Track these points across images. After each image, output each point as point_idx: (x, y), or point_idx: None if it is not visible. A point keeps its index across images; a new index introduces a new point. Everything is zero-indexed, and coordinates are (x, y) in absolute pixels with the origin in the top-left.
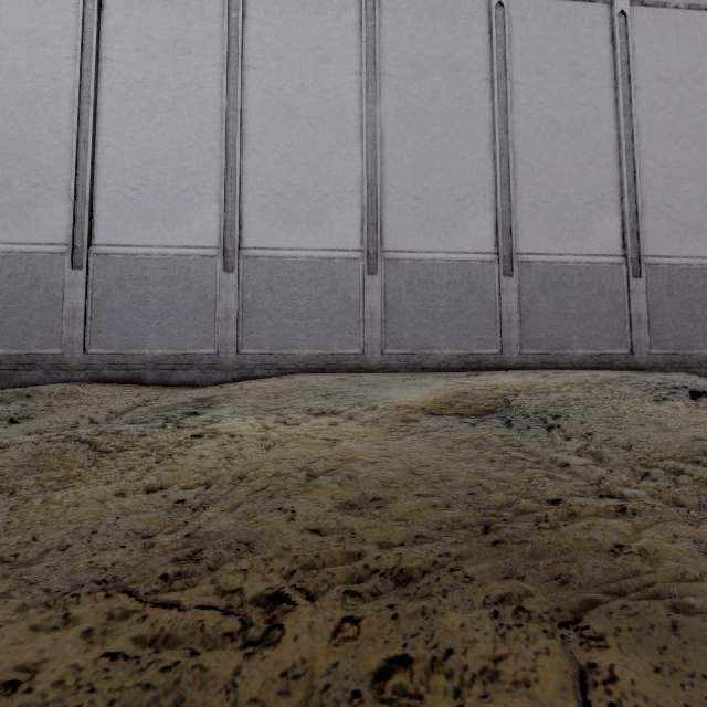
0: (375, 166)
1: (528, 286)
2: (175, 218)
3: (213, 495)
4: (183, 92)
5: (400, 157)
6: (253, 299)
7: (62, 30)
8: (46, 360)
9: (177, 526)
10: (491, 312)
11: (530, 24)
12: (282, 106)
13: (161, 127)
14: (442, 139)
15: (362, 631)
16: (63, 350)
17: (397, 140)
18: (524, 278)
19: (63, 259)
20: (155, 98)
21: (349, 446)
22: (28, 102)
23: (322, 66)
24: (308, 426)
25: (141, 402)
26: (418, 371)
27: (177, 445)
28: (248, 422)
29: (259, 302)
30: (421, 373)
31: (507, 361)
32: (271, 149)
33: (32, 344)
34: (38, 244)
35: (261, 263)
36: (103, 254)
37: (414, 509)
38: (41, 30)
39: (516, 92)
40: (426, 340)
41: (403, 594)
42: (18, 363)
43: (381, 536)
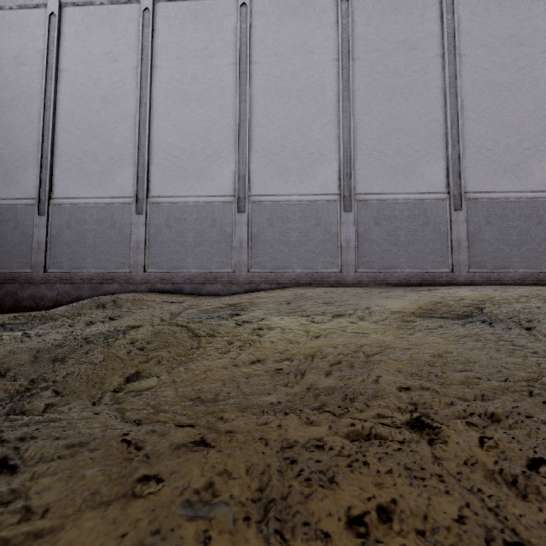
0: (348, 129)
1: (475, 218)
2: (203, 175)
3: (301, 366)
4: (209, 85)
5: (368, 121)
6: (259, 233)
7: (128, 49)
8: (121, 277)
9: (292, 383)
10: (443, 239)
11: (475, 7)
12: (278, 90)
13: (194, 111)
14: (402, 105)
15: (498, 443)
16: (131, 270)
17: (365, 109)
18: (471, 212)
19: (130, 207)
20: (189, 91)
21: (379, 337)
22: (107, 101)
23: (307, 57)
24: (335, 324)
25: (188, 306)
26: (383, 286)
27: (248, 334)
28: (287, 320)
29: (263, 234)
30: (388, 288)
31: (457, 278)
32: (270, 122)
33: (111, 266)
34: (114, 198)
35: (264, 206)
36: (156, 203)
37: (466, 379)
38: (115, 51)
39: (463, 63)
40: (390, 262)
41: (501, 427)
42: (103, 279)
43: (457, 393)
